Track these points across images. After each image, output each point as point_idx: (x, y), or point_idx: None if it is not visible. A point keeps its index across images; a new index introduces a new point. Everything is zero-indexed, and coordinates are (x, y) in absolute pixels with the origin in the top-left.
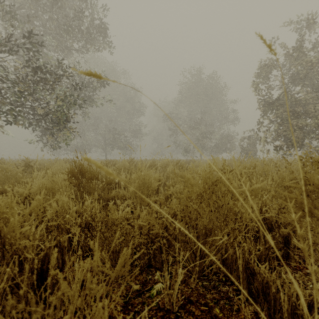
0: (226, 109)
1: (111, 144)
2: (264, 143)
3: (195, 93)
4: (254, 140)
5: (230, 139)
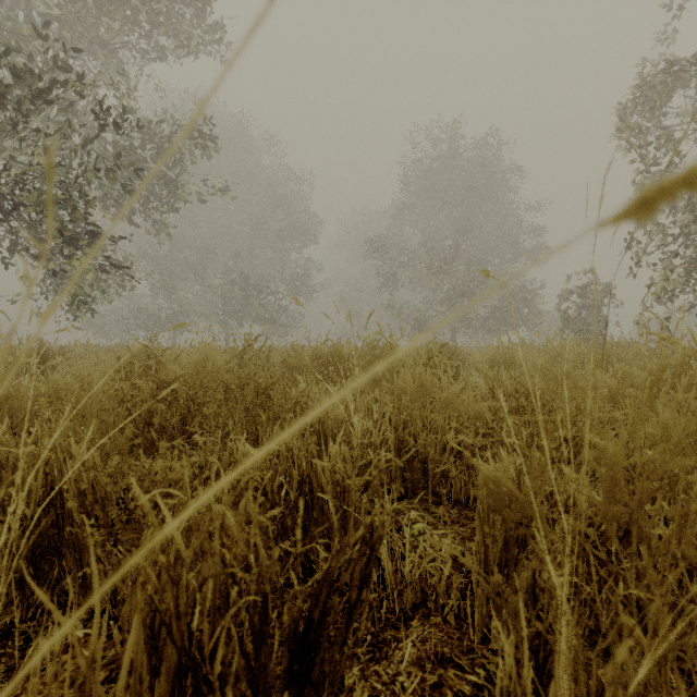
0: (517, 226)
1: (238, 310)
2: (656, 299)
3: (441, 184)
4: (600, 296)
5: (527, 297)
